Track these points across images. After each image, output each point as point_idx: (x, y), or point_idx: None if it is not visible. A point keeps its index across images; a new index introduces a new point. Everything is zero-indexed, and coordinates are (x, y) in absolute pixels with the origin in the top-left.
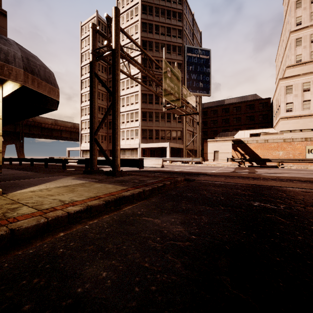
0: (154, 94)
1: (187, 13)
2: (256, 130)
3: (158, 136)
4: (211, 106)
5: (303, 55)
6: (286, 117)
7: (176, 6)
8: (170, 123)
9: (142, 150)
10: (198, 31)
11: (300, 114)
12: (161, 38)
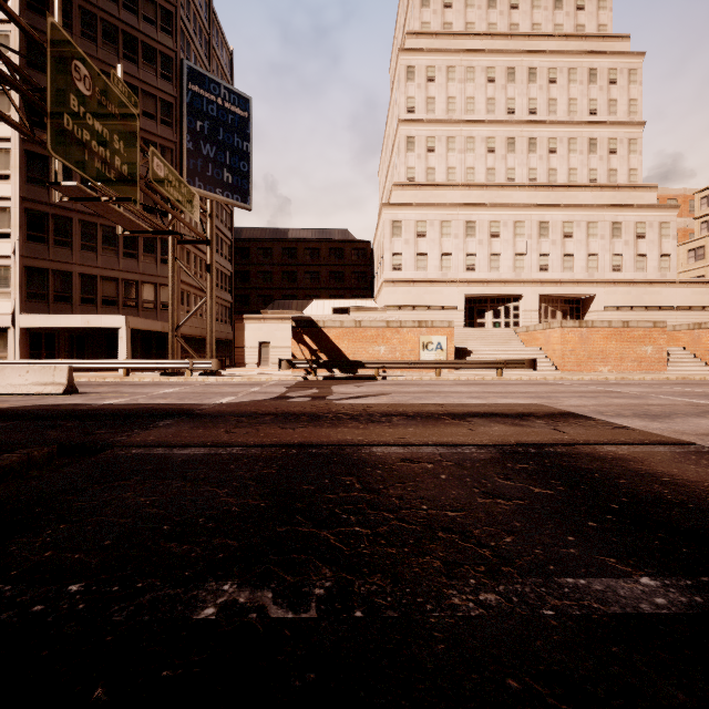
0: None
1: None
2: (345, 301)
3: (94, 296)
4: (259, 239)
5: (417, 169)
6: (393, 280)
7: None
8: (138, 261)
9: (26, 335)
10: (224, 45)
11: (412, 277)
12: (103, 4)
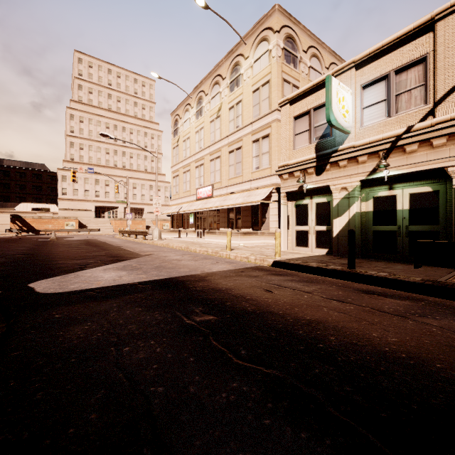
0: None
1: None
2: (40, 204)
3: None
4: None
5: (75, 155)
6: (63, 198)
7: None
8: None
9: None
10: None
11: (72, 198)
12: None
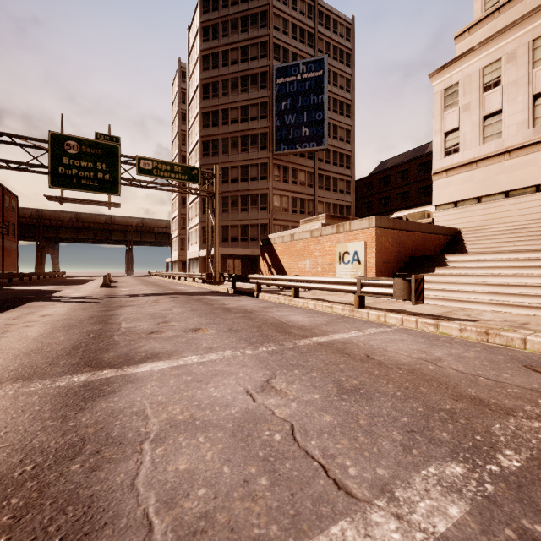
0: (221, 167)
1: (290, 4)
2: (426, 208)
3: (227, 237)
4: (397, 164)
5: None
6: (444, 168)
7: (257, 3)
8: (247, 212)
9: (204, 260)
10: (339, 22)
11: (475, 155)
12: (231, 70)
